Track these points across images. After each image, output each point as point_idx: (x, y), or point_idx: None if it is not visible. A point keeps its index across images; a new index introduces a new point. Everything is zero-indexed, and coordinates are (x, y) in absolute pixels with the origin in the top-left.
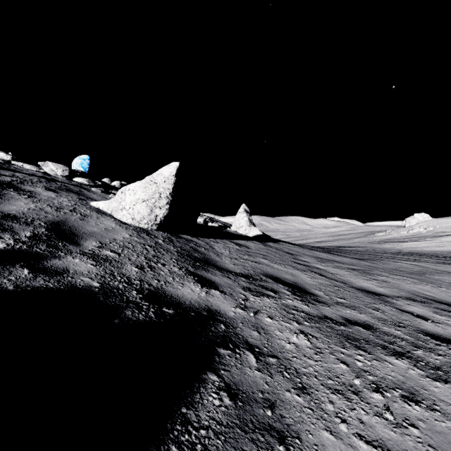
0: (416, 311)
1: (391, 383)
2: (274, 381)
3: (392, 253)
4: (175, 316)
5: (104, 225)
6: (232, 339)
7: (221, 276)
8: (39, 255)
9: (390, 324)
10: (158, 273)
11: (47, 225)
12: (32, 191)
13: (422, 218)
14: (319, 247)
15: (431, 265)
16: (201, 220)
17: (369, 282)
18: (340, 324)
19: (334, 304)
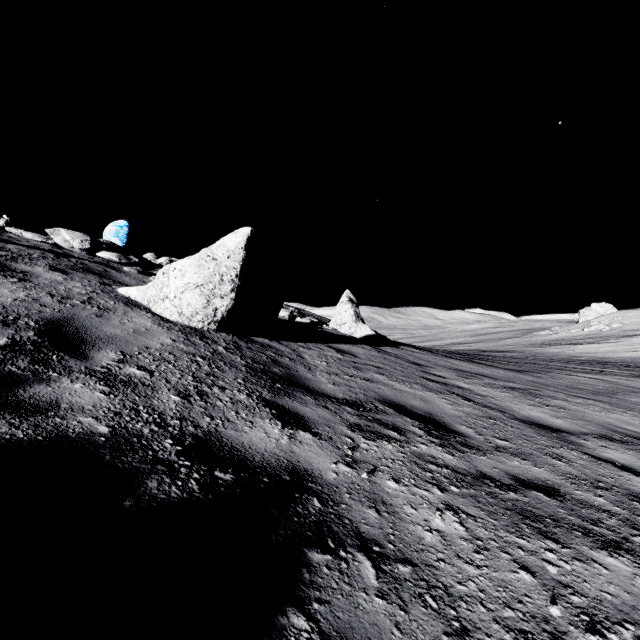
0: (618, 458)
1: (613, 611)
2: (410, 620)
3: (562, 361)
4: (236, 485)
5: (134, 324)
6: (332, 528)
7: (314, 406)
8: (12, 378)
9: (584, 485)
10: (213, 403)
11: (39, 326)
12: (28, 271)
13: (603, 309)
14: (457, 353)
15: (622, 379)
16: (285, 314)
17: (539, 410)
18: (508, 488)
19: (493, 451)
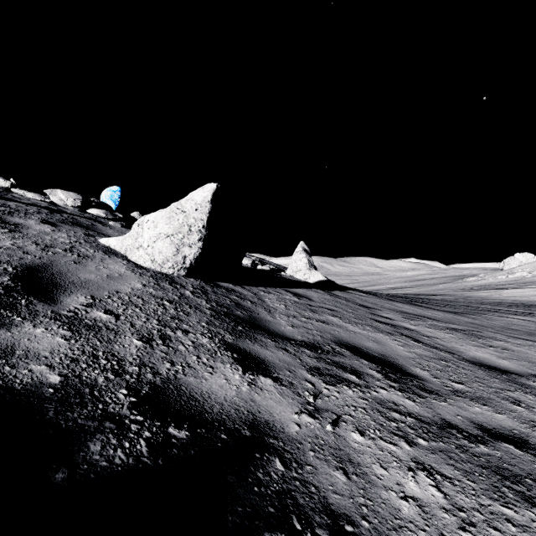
0: None
1: None
2: None
3: (492, 303)
4: (190, 445)
5: (109, 270)
6: (297, 500)
7: (275, 348)
8: None
9: None
10: (175, 348)
11: (16, 271)
12: (20, 224)
13: (525, 258)
14: (397, 296)
15: None
16: (248, 263)
17: (484, 351)
18: (477, 440)
19: (451, 395)
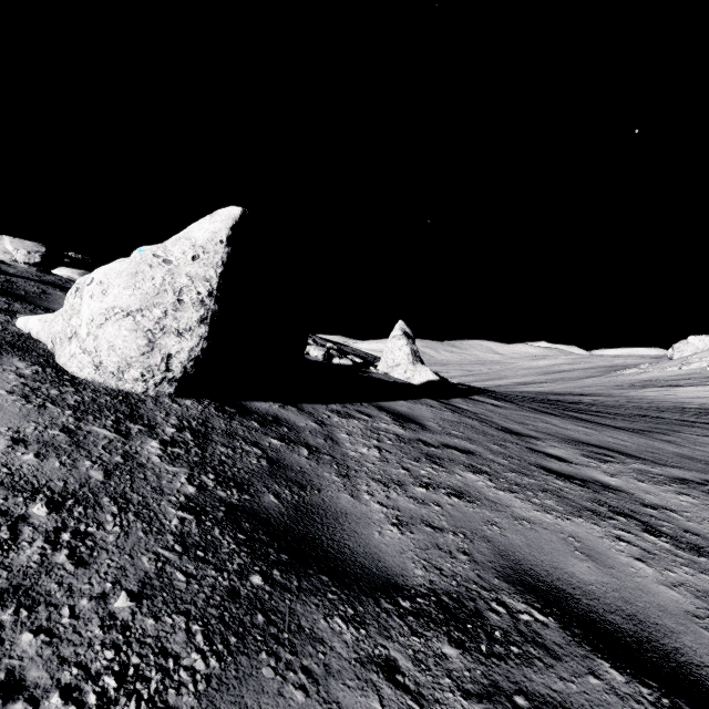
0: None
1: None
2: None
3: (672, 410)
4: None
5: None
6: None
7: (354, 679)
8: None
9: None
10: None
11: None
12: None
13: (702, 343)
14: (539, 400)
15: None
16: (318, 354)
17: None
18: None
19: None
